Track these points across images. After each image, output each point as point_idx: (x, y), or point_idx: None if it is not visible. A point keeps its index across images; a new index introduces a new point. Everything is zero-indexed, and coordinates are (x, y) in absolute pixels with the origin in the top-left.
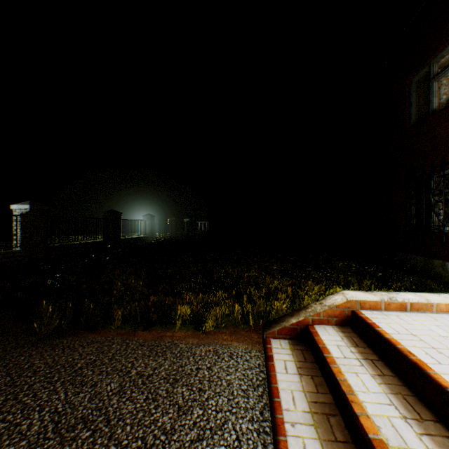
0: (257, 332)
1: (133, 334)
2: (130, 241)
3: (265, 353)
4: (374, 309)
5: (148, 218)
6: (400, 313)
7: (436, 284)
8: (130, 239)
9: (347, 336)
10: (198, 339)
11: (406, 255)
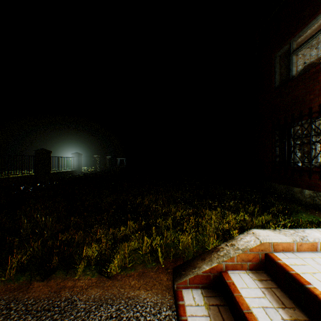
0: (166, 272)
1: (26, 289)
2: (60, 174)
3: (178, 317)
4: (287, 250)
5: (76, 155)
6: (314, 255)
7: (299, 207)
8: (60, 173)
9: (267, 288)
10: (103, 289)
11: (272, 184)
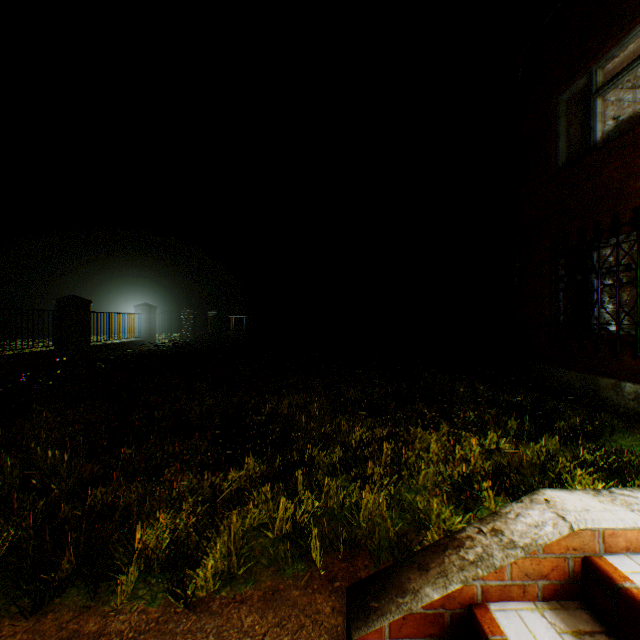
0: (331, 590)
1: None
2: (110, 349)
3: None
4: (639, 549)
5: (144, 310)
6: None
7: (614, 420)
8: (110, 346)
9: None
10: None
11: (553, 370)
